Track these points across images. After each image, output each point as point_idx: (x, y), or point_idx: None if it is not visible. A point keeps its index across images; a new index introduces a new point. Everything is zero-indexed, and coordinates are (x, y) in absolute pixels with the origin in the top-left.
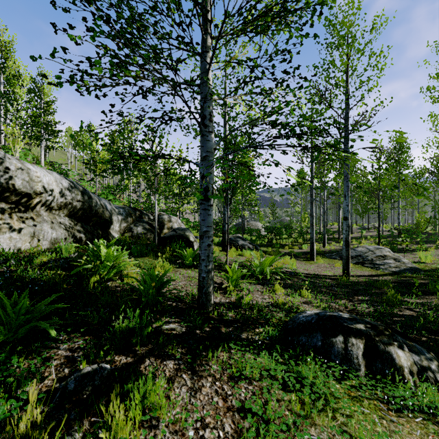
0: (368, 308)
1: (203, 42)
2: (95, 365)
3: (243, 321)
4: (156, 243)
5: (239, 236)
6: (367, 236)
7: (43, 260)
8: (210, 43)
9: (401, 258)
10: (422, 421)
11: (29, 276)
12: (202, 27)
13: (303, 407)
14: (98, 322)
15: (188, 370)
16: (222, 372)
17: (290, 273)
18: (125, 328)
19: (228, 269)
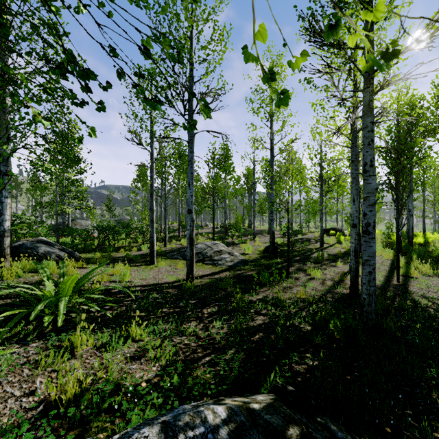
0: (222, 327)
1: None
2: None
3: None
4: None
5: (41, 240)
6: (202, 233)
7: None
8: None
9: (234, 252)
10: None
11: None
12: None
13: None
14: None
15: None
16: None
17: (119, 291)
18: None
19: None
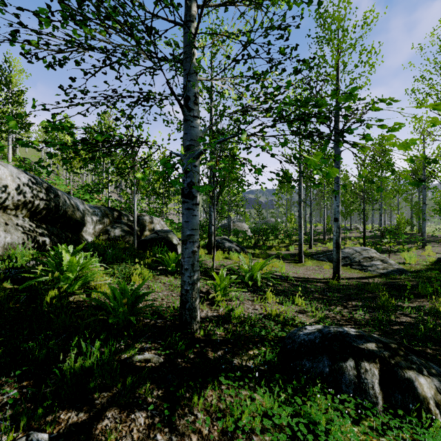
0: (364, 315)
1: (186, 10)
2: (22, 440)
3: (234, 340)
4: (136, 246)
5: (225, 238)
6: (350, 237)
7: None
8: (195, 12)
9: (388, 260)
10: None
11: None
12: None
13: None
14: (47, 356)
15: (164, 426)
16: (211, 424)
17: (280, 277)
18: (78, 370)
19: (216, 277)
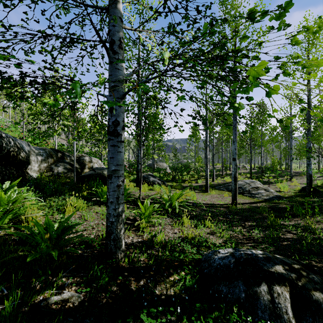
0: (259, 233)
1: None
2: None
3: (156, 266)
4: (75, 181)
5: (150, 174)
6: (240, 173)
7: None
8: None
9: (269, 189)
10: None
11: None
12: None
13: None
14: None
15: None
16: None
17: (193, 204)
18: None
19: (141, 206)
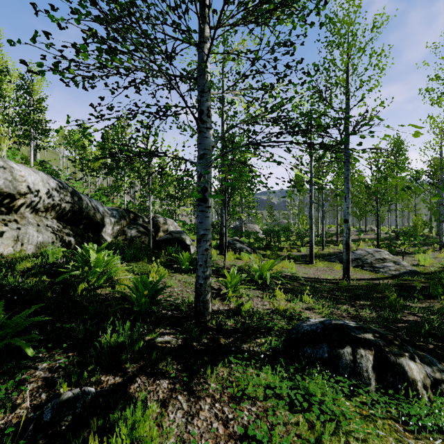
0: (370, 313)
1: (200, 32)
2: (77, 390)
3: (243, 330)
4: (151, 246)
5: (236, 239)
6: (365, 239)
7: (27, 266)
8: (208, 33)
9: (401, 261)
10: (442, 443)
11: (10, 284)
12: (199, 16)
13: (313, 431)
14: (84, 335)
15: (184, 390)
16: (222, 392)
17: (290, 277)
18: (113, 344)
19: (227, 274)
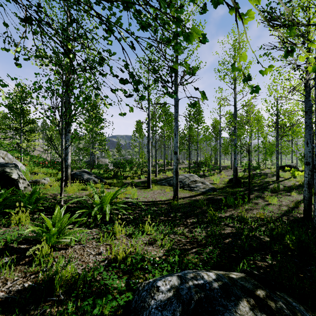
0: (201, 232)
1: None
2: None
3: None
4: None
5: (84, 171)
6: (180, 168)
7: None
8: None
9: (205, 182)
10: None
11: None
12: None
13: None
14: None
15: None
16: None
17: (132, 204)
18: None
19: (46, 220)
